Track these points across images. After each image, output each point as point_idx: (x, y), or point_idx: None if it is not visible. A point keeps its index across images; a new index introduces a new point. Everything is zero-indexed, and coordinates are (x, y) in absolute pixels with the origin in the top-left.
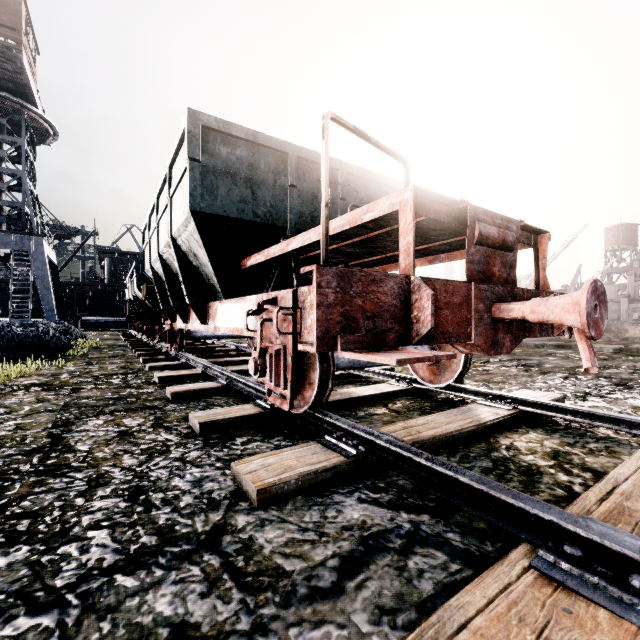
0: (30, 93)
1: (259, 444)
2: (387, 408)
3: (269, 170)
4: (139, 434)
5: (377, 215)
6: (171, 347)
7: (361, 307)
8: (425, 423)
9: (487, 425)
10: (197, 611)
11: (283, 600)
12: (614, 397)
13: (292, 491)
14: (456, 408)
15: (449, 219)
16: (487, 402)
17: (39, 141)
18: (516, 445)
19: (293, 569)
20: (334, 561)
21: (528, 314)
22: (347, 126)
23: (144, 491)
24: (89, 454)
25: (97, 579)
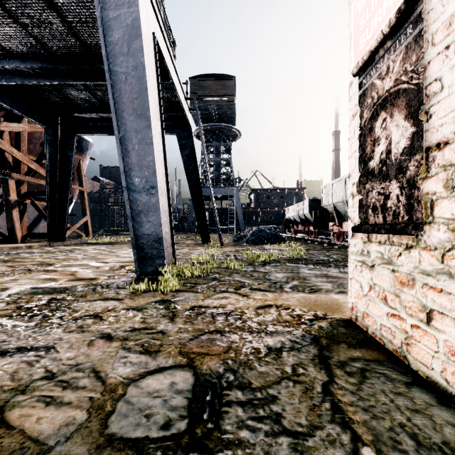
0: (233, 120)
1: None
2: None
3: None
4: None
5: None
6: (338, 240)
7: None
8: None
9: None
10: None
11: None
12: None
13: None
14: None
15: None
16: None
17: (232, 140)
18: None
19: None
20: None
21: None
22: None
23: None
24: None
25: None
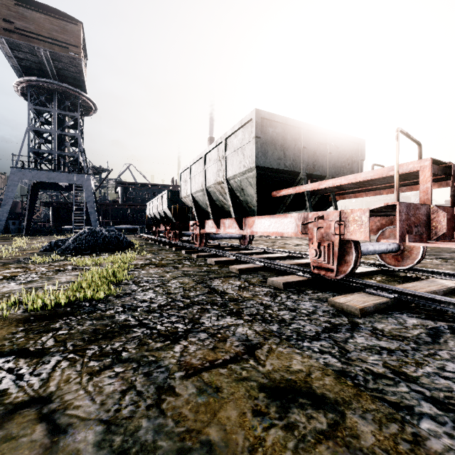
0: (83, 85)
1: (322, 294)
2: (374, 280)
3: (292, 139)
4: (249, 288)
5: (400, 172)
6: (199, 244)
7: (413, 221)
8: (413, 286)
9: (452, 288)
10: (382, 344)
11: (415, 343)
12: None
13: (372, 311)
14: (424, 280)
15: (439, 172)
16: (442, 277)
17: (85, 114)
18: None
19: (407, 336)
20: (423, 334)
21: None
22: (403, 132)
23: (294, 309)
24: (240, 295)
25: (324, 334)
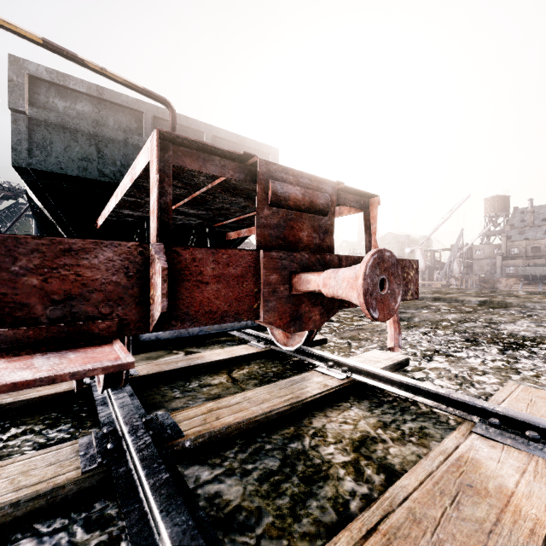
0: None
1: (28, 438)
2: (228, 376)
3: (119, 128)
4: None
5: (141, 168)
6: None
7: (39, 288)
8: (238, 402)
9: (306, 402)
10: None
11: None
12: (458, 356)
13: None
14: (289, 378)
15: (239, 176)
16: (325, 369)
17: None
18: (326, 429)
19: None
20: None
21: (321, 287)
22: (28, 37)
23: None
24: None
25: None
